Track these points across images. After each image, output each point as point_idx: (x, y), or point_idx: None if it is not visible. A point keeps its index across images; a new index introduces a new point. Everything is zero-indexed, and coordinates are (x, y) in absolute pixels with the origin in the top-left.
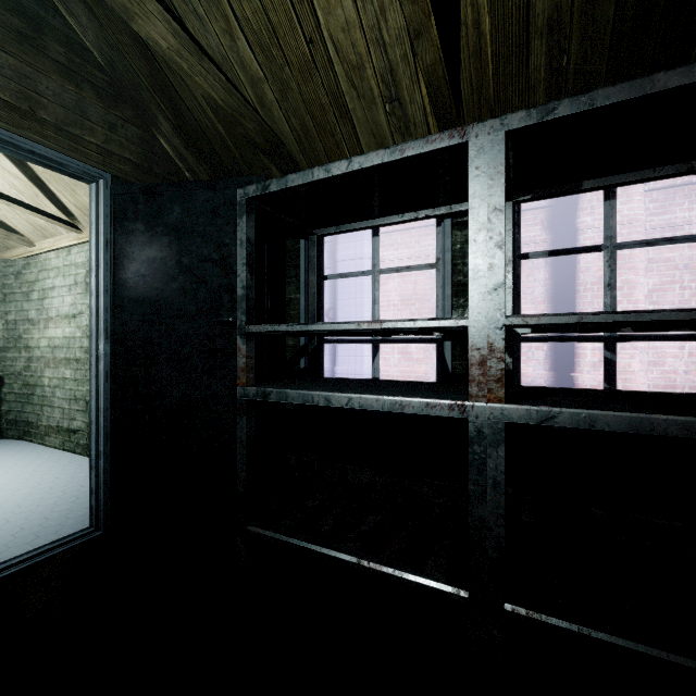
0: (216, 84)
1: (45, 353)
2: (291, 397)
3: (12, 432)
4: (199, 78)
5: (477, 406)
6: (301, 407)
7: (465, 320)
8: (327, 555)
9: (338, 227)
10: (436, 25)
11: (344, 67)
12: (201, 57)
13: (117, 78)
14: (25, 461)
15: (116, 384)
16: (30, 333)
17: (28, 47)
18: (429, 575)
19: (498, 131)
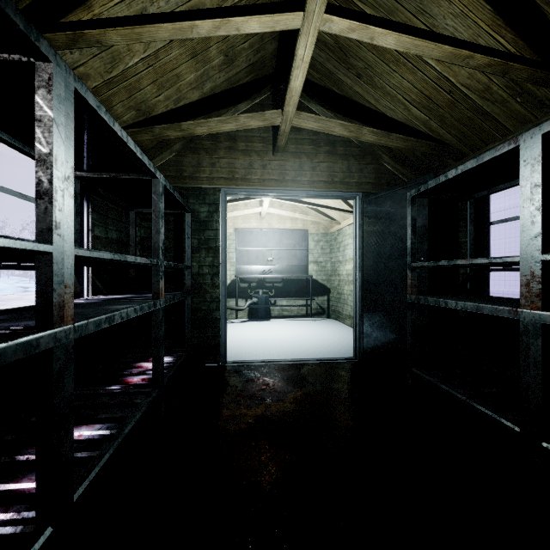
0: (398, 141)
1: (344, 278)
2: (430, 301)
3: (333, 315)
4: (390, 143)
5: (524, 311)
6: (468, 315)
7: (517, 257)
8: (446, 390)
9: (489, 190)
10: (518, 61)
11: (476, 94)
12: (389, 135)
13: (363, 147)
14: (336, 329)
15: (363, 292)
16: (339, 267)
17: (331, 155)
18: (500, 415)
19: (537, 134)
